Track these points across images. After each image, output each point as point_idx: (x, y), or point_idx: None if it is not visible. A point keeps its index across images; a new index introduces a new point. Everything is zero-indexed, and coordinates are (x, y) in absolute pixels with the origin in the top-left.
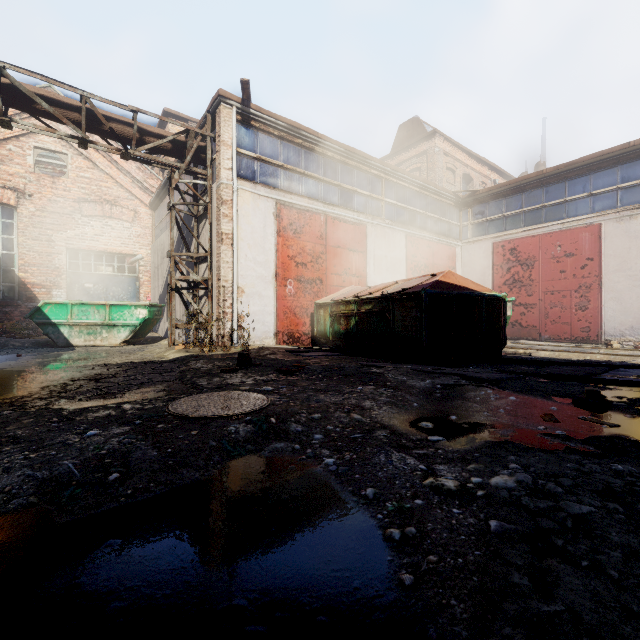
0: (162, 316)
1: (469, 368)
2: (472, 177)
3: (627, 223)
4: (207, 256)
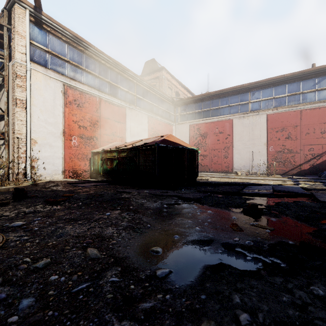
0: None
1: (182, 190)
2: (180, 94)
3: (242, 120)
4: (4, 115)
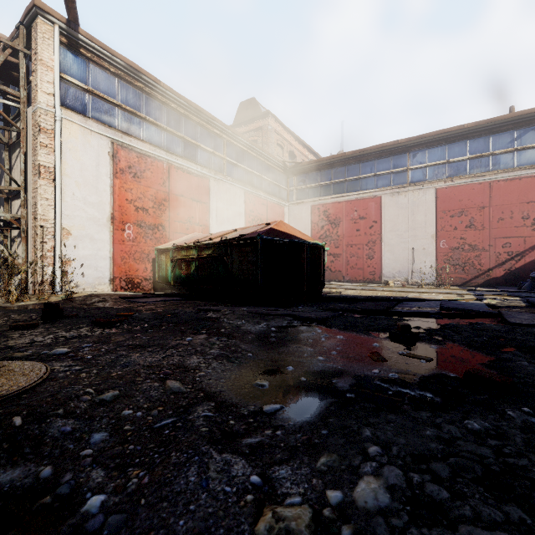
0: None
1: (299, 308)
2: (296, 155)
3: (397, 197)
4: (20, 191)
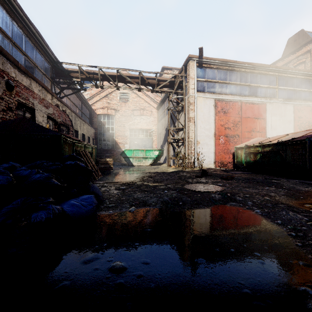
0: (163, 154)
1: None
2: None
3: None
4: (183, 128)
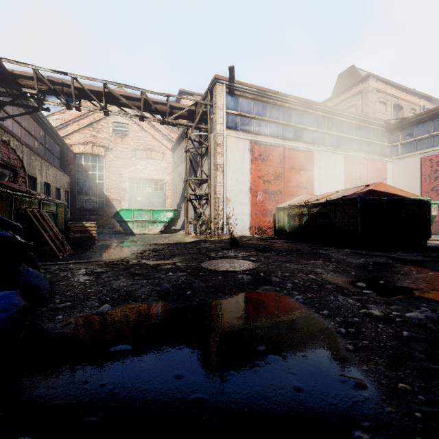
0: (180, 216)
1: (396, 253)
2: (402, 106)
3: None
4: (207, 179)
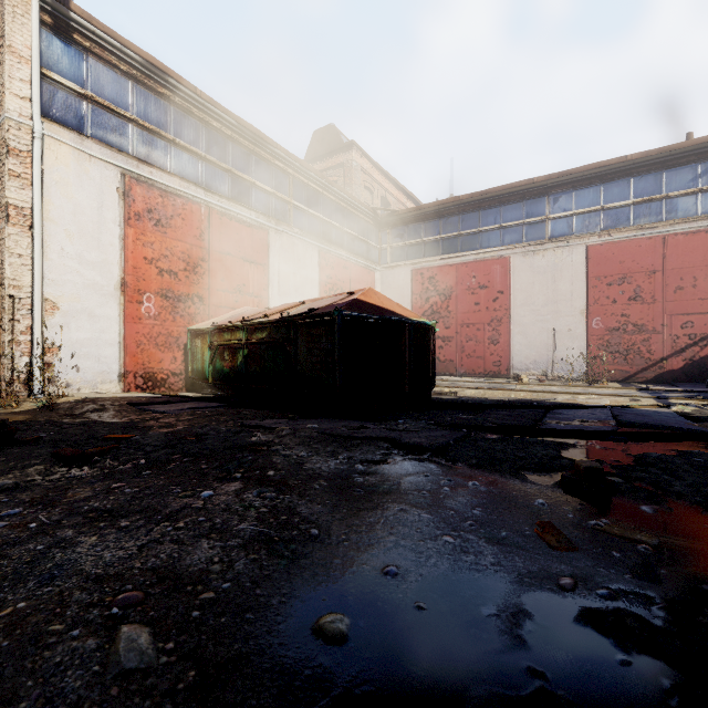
0: None
1: (398, 422)
2: (390, 202)
3: (531, 258)
4: None
